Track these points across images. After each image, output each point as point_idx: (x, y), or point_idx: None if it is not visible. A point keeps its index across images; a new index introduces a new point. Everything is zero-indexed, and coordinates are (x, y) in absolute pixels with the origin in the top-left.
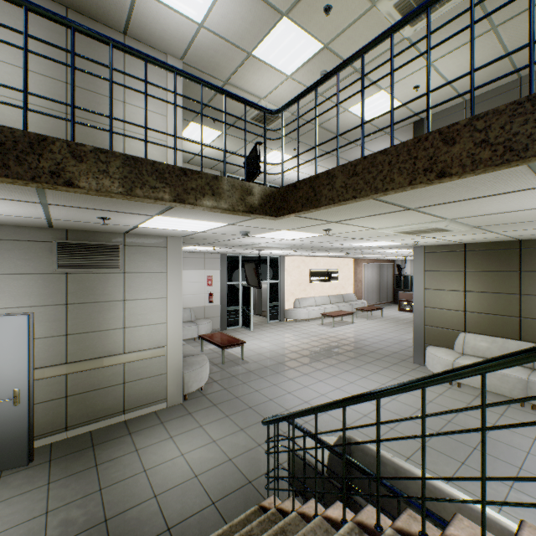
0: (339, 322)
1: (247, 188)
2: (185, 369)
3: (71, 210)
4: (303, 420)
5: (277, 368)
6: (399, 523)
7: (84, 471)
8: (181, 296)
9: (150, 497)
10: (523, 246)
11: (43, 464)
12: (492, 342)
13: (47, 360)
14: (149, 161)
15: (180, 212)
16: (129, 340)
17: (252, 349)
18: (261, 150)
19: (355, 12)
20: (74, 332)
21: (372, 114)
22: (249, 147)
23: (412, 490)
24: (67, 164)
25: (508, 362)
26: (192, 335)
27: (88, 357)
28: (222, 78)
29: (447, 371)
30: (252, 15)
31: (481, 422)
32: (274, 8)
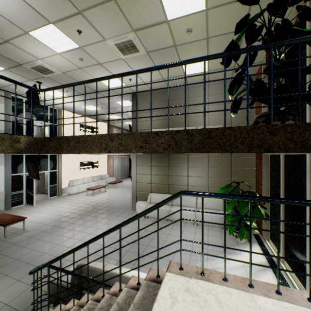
0: (98, 192)
1: (15, 139)
2: None
3: None
4: (66, 259)
5: (52, 230)
6: (95, 296)
7: None
8: None
9: None
10: (170, 156)
11: None
12: (160, 196)
13: None
14: None
15: None
16: None
17: (33, 220)
18: (41, 86)
19: (95, 39)
20: None
21: (111, 85)
22: (31, 83)
23: (106, 278)
24: None
25: (126, 223)
26: None
27: None
28: (3, 37)
29: (110, 229)
30: (27, 13)
31: (120, 246)
32: (44, 17)
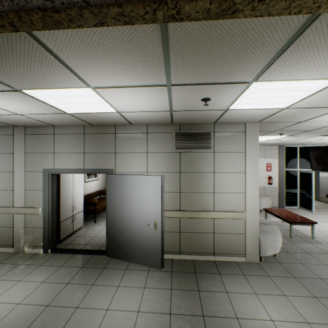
0: None
1: None
2: (260, 234)
3: (184, 92)
4: None
5: None
6: None
7: (190, 290)
8: (257, 171)
9: None
10: None
11: (168, 272)
12: None
13: (170, 206)
14: None
15: (288, 61)
16: (217, 202)
17: (320, 230)
18: None
19: None
20: (183, 191)
21: None
22: None
23: None
24: None
25: None
26: None
27: (191, 209)
28: None
29: None
30: None
31: None
32: None
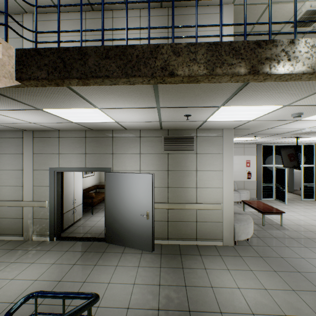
0: None
1: None
2: (235, 222)
3: (170, 111)
4: None
5: None
6: None
7: (176, 268)
8: (232, 170)
9: (217, 310)
10: None
11: (158, 254)
12: None
13: (159, 199)
14: (226, 42)
15: (242, 97)
16: (199, 195)
17: (289, 219)
18: None
19: None
20: (171, 186)
21: None
22: None
23: None
24: (170, 60)
25: None
26: (235, 199)
27: (177, 201)
28: (265, 1)
29: None
30: None
31: None
32: None
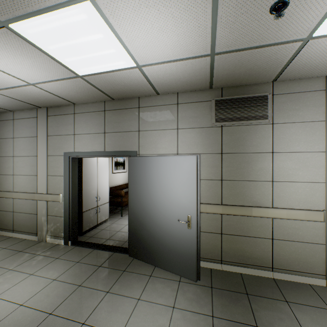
0: None
1: None
2: None
3: None
4: None
5: None
6: None
7: (243, 324)
8: None
9: None
10: None
11: (206, 288)
12: None
13: (207, 198)
14: None
15: None
16: (277, 195)
17: None
18: None
19: None
20: (226, 179)
21: None
22: None
23: None
24: None
25: None
26: None
27: (238, 203)
28: None
29: None
30: None
31: None
32: None
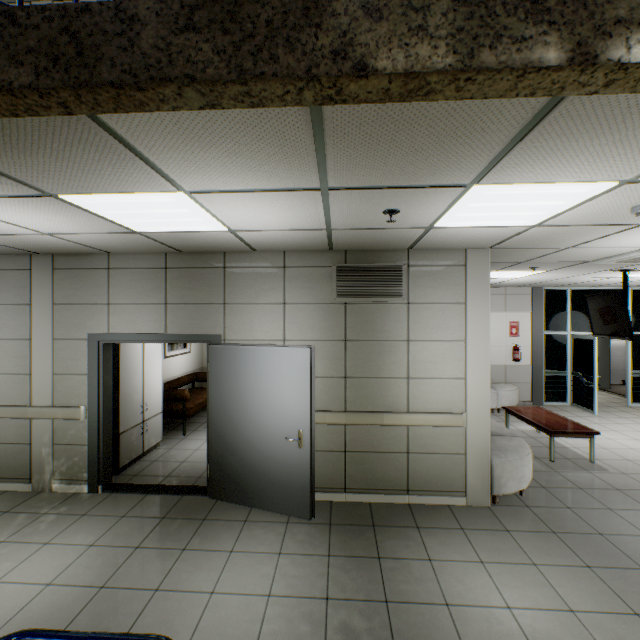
0: None
1: None
2: (493, 455)
3: (352, 200)
4: None
5: None
6: None
7: (364, 558)
8: (487, 339)
9: None
10: None
11: (323, 525)
12: None
13: (326, 403)
14: None
15: (529, 155)
16: (413, 395)
17: (607, 447)
18: None
19: None
20: (352, 375)
21: None
22: None
23: None
24: (356, 32)
25: None
26: None
27: (366, 408)
28: None
29: None
30: None
31: None
32: None
